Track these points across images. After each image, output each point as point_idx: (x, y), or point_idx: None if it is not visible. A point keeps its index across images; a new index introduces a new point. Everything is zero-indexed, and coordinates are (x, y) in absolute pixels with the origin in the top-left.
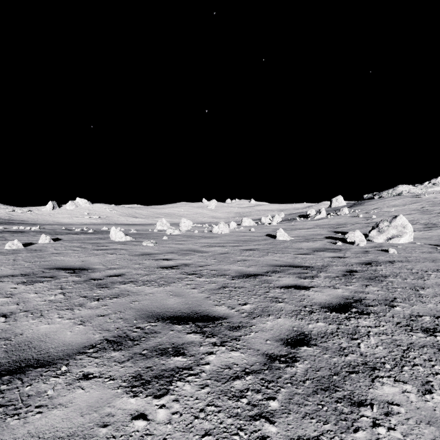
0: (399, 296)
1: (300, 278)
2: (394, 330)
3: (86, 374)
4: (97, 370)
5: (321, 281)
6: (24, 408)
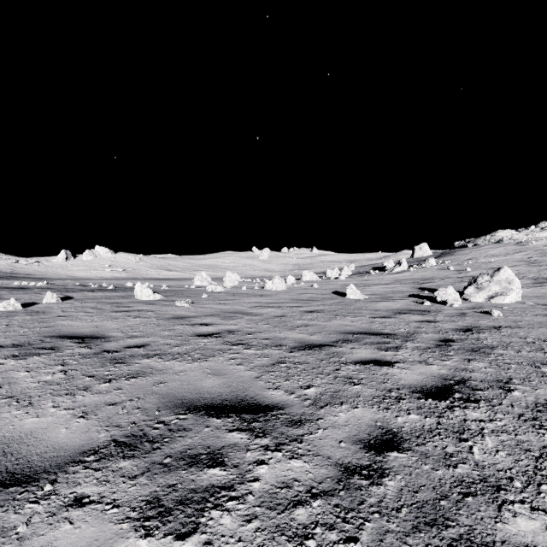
0: (515, 376)
1: (380, 349)
2: (517, 426)
3: (80, 497)
4: (96, 491)
5: (408, 354)
6: None
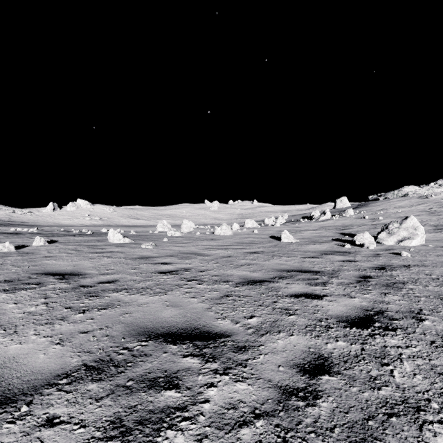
0: (424, 307)
1: (311, 284)
2: (430, 352)
3: (52, 417)
4: (66, 412)
5: (334, 288)
6: None
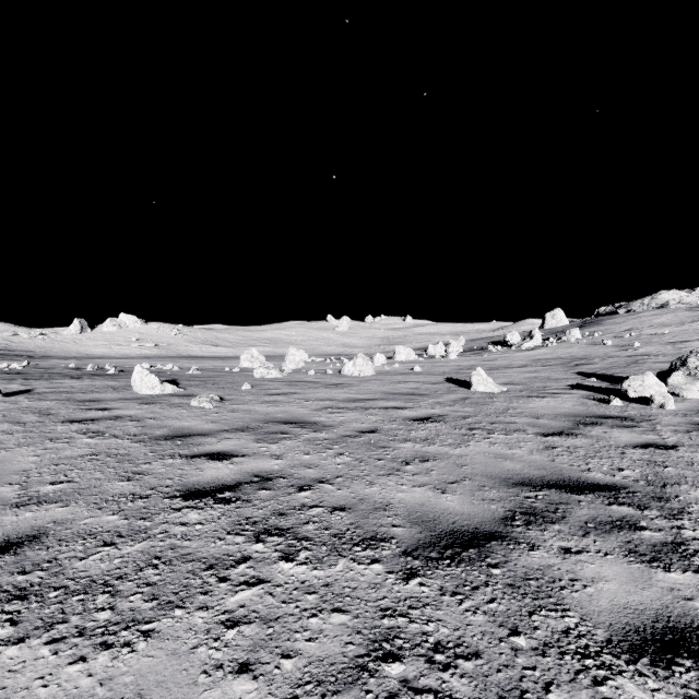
0: None
1: (644, 558)
2: None
3: None
4: None
5: None
6: None
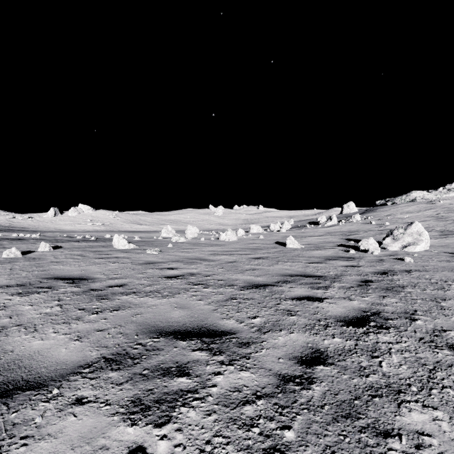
0: (419, 309)
1: (313, 288)
2: (417, 346)
3: (80, 398)
4: (92, 394)
5: (335, 292)
6: (7, 439)
